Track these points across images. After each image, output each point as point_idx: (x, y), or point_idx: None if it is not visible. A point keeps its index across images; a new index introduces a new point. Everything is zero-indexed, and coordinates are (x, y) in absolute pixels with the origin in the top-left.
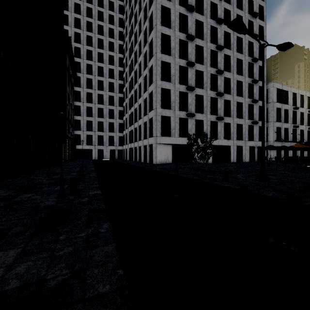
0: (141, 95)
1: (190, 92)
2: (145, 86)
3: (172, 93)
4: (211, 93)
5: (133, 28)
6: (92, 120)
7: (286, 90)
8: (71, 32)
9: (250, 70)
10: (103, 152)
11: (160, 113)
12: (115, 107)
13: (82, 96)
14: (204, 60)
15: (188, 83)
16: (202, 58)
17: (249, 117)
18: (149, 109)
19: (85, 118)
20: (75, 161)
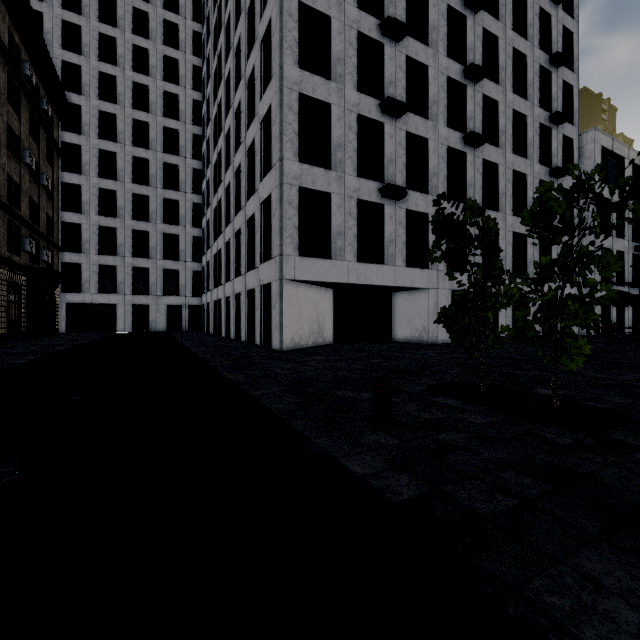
0: (241, 138)
1: (390, 123)
2: (252, 109)
3: (334, 117)
4: (449, 136)
5: None
6: (115, 225)
7: (619, 156)
8: None
9: (542, 90)
10: (149, 313)
11: (296, 176)
12: (181, 195)
13: (85, 159)
14: (429, 33)
15: (385, 92)
16: (425, 27)
17: None
18: (261, 172)
19: (96, 219)
20: (39, 339)
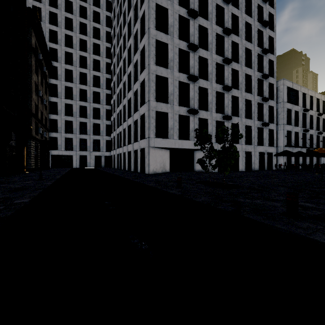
0: (131, 87)
1: (192, 83)
2: (136, 75)
3: (169, 83)
4: (217, 87)
5: (122, 7)
6: (72, 120)
7: (296, 90)
8: (45, 10)
9: (259, 63)
10: (87, 159)
11: (154, 107)
12: (101, 106)
13: (59, 90)
14: (208, 45)
15: (190, 71)
16: (207, 42)
17: (258, 119)
18: (140, 103)
19: (64, 117)
20: (45, 170)
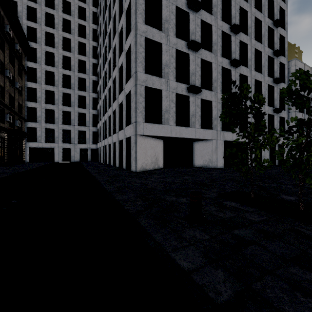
0: (116, 63)
1: (192, 54)
2: (121, 47)
3: (164, 50)
4: (223, 61)
5: None
6: (54, 108)
7: None
8: None
9: (269, 39)
10: (71, 152)
11: (144, 81)
12: (87, 93)
13: (38, 75)
14: (213, 8)
15: (190, 38)
16: (210, 5)
17: (268, 104)
18: (126, 79)
19: (44, 105)
20: (13, 165)
